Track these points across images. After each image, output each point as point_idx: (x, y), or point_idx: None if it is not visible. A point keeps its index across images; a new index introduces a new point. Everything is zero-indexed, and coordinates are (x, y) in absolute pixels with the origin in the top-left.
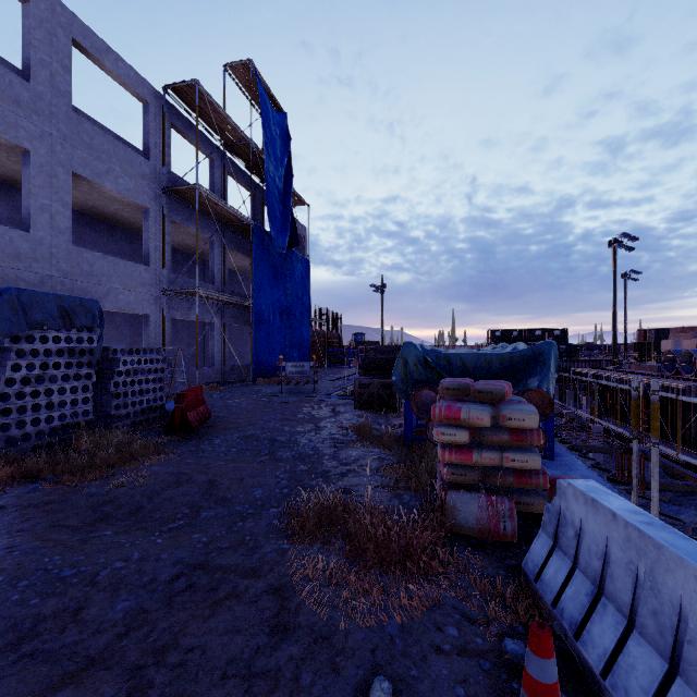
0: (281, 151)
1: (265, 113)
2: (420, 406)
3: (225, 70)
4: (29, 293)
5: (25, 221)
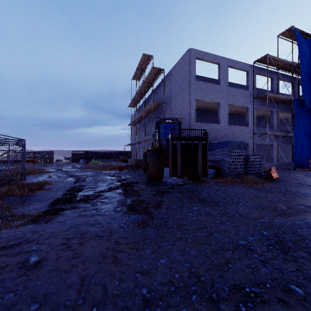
0: (310, 57)
1: (300, 45)
2: None
3: (278, 37)
4: (233, 142)
5: (218, 121)
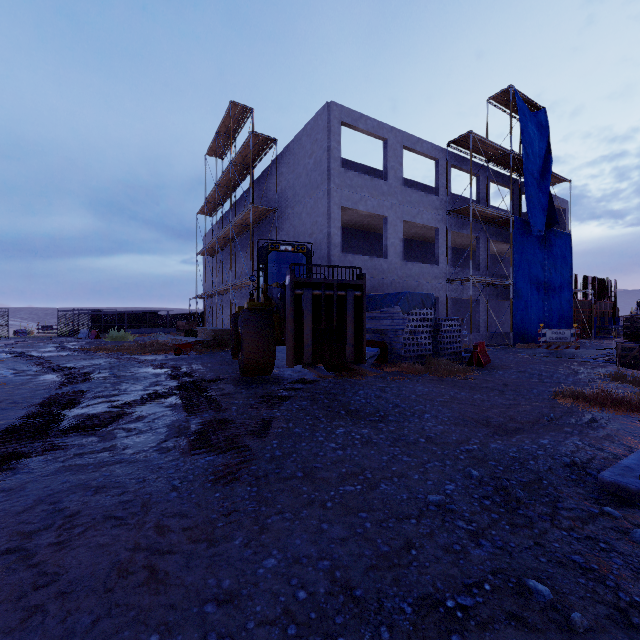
0: (539, 146)
1: (523, 123)
2: None
3: (488, 102)
4: (411, 293)
5: (385, 253)
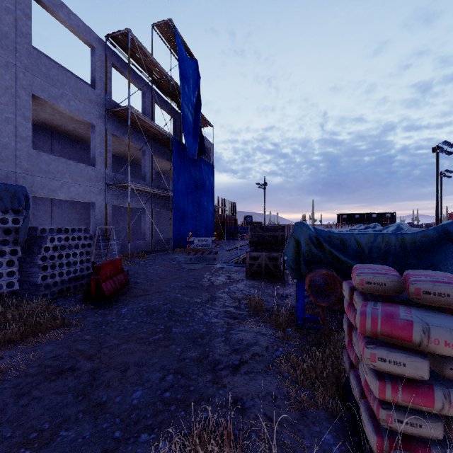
0: (193, 86)
1: (181, 58)
2: (311, 285)
3: (153, 28)
4: None
5: None
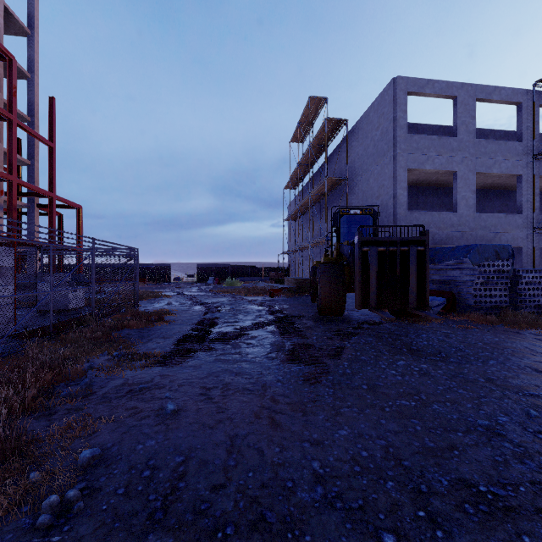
0: None
1: None
2: None
3: None
4: (483, 245)
5: (454, 207)
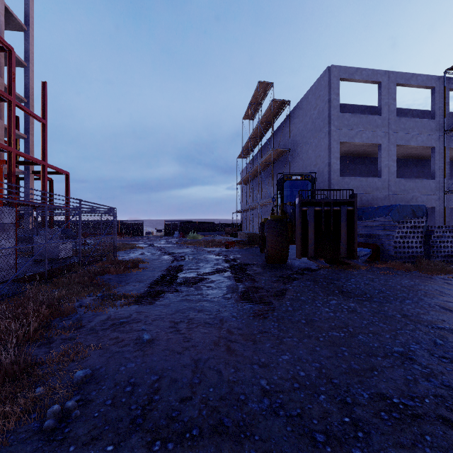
0: None
1: None
2: None
3: None
4: (402, 206)
5: (378, 173)
